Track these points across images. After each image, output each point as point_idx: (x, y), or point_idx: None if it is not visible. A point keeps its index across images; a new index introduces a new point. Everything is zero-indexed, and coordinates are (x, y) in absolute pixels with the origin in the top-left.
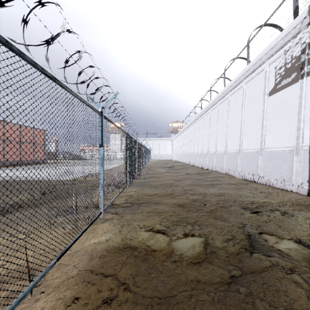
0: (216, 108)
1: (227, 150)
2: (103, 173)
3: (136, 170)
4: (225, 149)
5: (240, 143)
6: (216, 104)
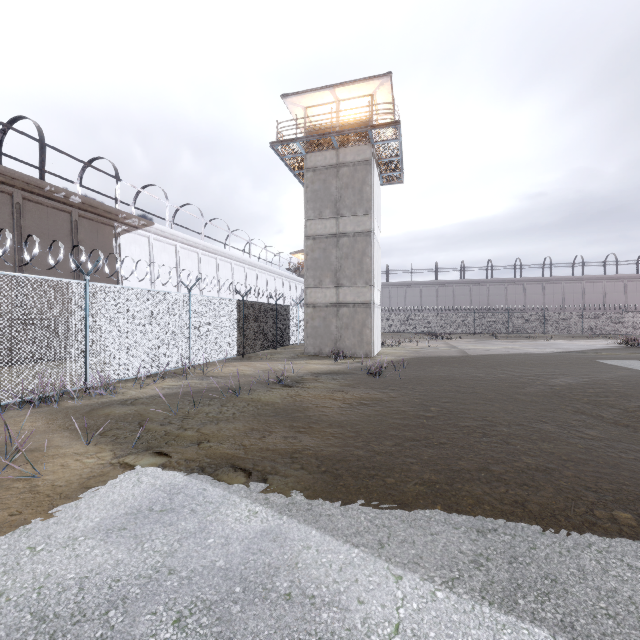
0: None
1: None
2: (189, 337)
3: None
4: None
5: None
6: None
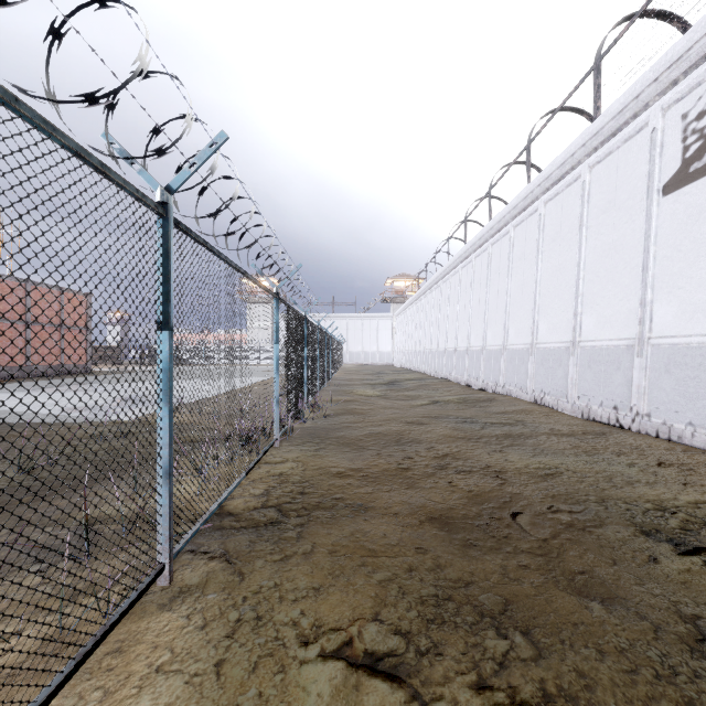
0: (506, 238)
1: (538, 343)
2: (170, 424)
3: (304, 395)
4: (531, 341)
5: (577, 323)
6: (506, 227)
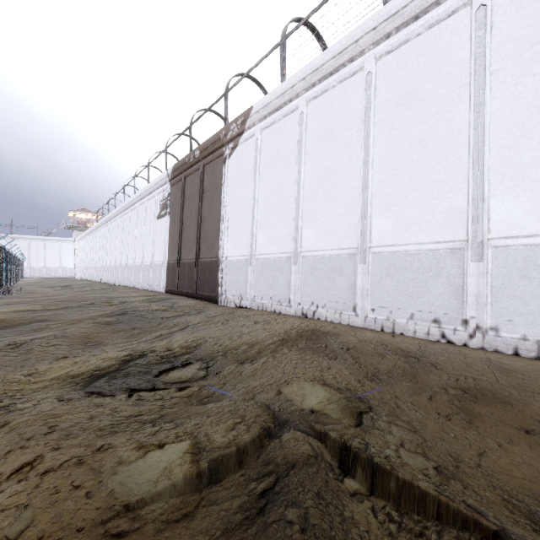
0: (129, 214)
1: (135, 263)
2: None
3: (3, 286)
4: (134, 262)
5: (143, 256)
6: (129, 209)
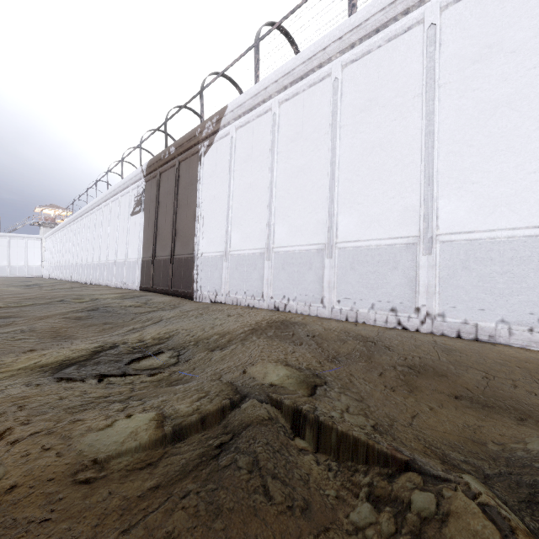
0: (102, 210)
1: (108, 260)
2: None
3: None
4: (106, 259)
5: (116, 253)
6: (101, 205)
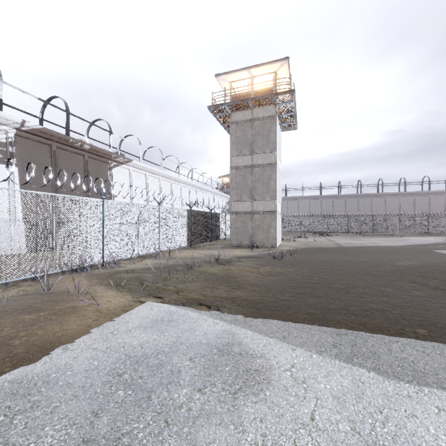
0: None
1: None
2: (159, 233)
3: None
4: None
5: None
6: None
